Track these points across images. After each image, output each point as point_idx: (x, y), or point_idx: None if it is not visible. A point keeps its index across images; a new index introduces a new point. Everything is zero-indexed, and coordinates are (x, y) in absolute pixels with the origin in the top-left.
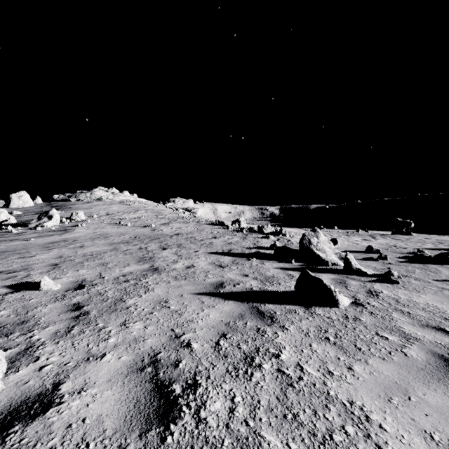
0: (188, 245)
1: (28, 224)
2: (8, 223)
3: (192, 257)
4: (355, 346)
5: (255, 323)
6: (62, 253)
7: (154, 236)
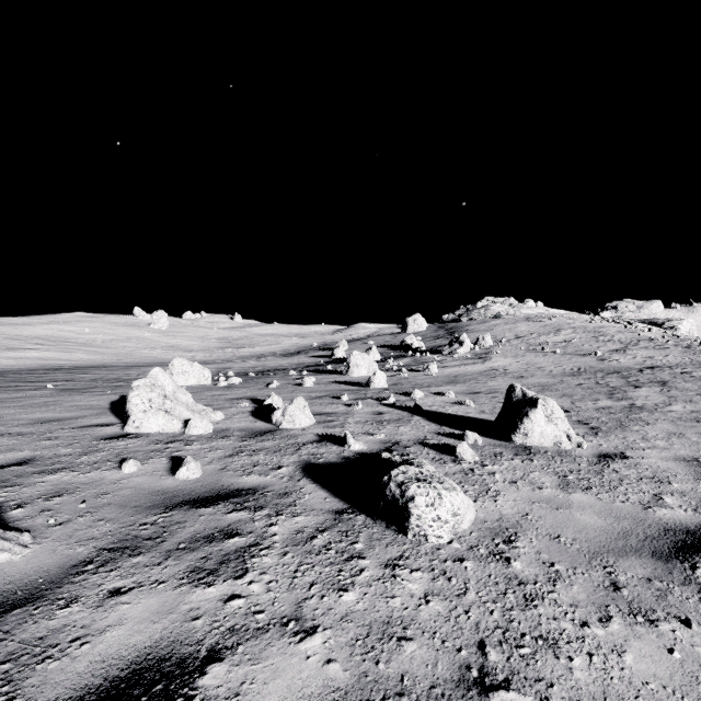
0: (679, 384)
1: (441, 351)
2: (419, 350)
3: (696, 400)
4: None
5: None
6: (508, 382)
7: (608, 368)
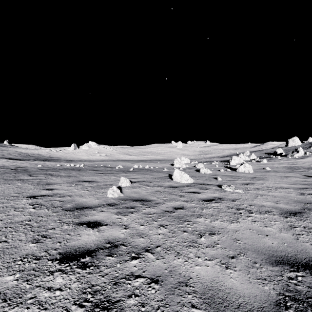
0: None
1: (287, 155)
2: (281, 155)
3: None
4: (309, 181)
5: (298, 177)
6: (283, 165)
7: None
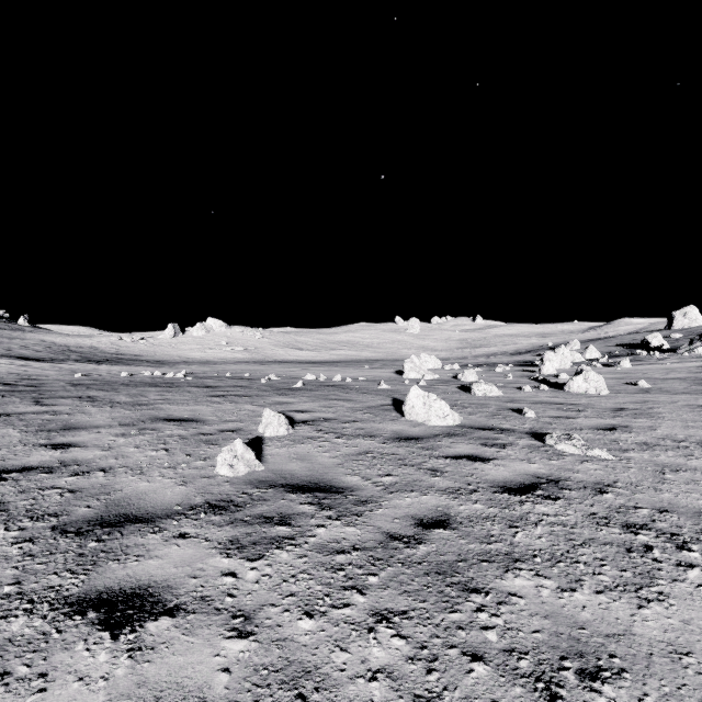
0: None
1: (676, 350)
2: (659, 349)
3: None
4: None
5: None
6: (678, 374)
7: None
